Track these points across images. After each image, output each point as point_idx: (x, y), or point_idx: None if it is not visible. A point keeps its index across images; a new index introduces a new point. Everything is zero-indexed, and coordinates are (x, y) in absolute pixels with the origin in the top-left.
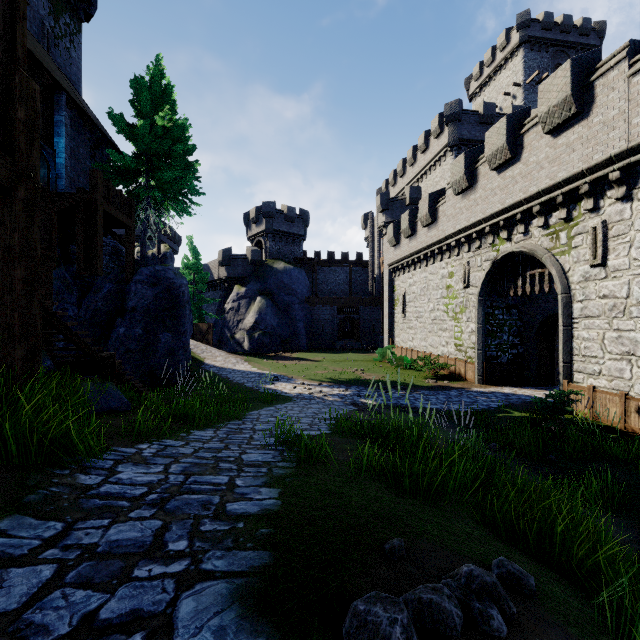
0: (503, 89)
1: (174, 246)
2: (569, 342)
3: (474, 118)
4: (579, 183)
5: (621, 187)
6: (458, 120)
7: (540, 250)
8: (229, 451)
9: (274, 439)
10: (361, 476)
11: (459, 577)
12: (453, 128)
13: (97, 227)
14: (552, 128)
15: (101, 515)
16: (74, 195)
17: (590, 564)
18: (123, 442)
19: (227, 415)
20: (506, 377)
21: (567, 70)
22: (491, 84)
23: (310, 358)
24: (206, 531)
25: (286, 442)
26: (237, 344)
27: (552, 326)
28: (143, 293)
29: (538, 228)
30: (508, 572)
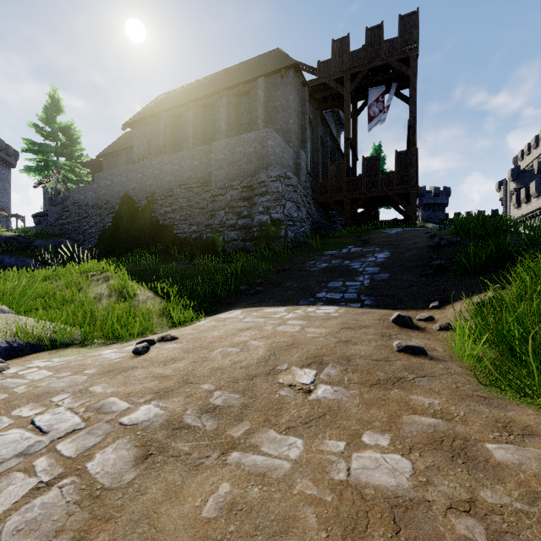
0: None
1: None
2: None
3: None
4: None
5: None
6: None
7: None
8: None
9: None
10: None
11: None
12: None
13: None
14: None
15: None
16: None
17: None
18: None
19: None
20: None
21: None
22: None
23: None
24: None
25: None
26: None
27: None
28: None
29: None
30: None
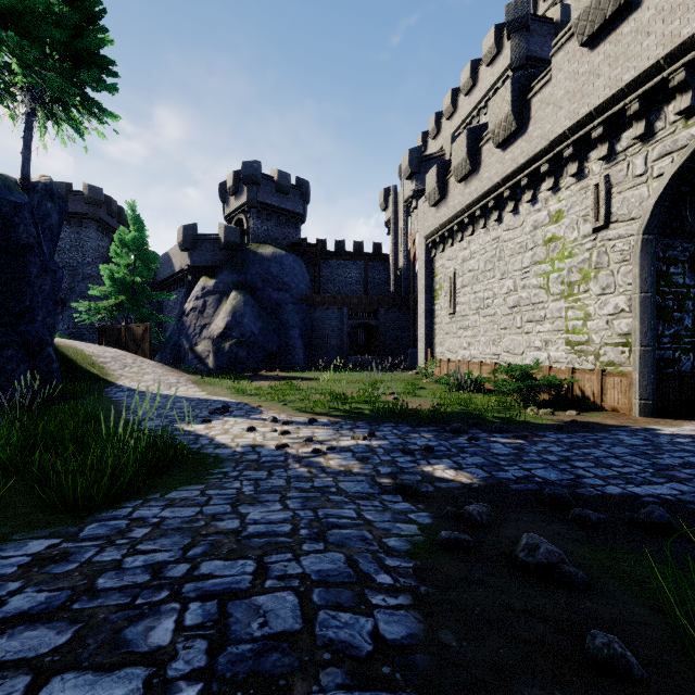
0: None
1: None
2: None
3: (547, 28)
4: None
5: None
6: (526, 28)
7: None
8: None
9: None
10: None
11: None
12: (518, 40)
13: None
14: None
15: None
16: None
17: None
18: None
19: None
20: (691, 402)
21: None
22: None
23: (305, 378)
24: None
25: None
26: (198, 360)
27: None
28: None
29: None
30: None
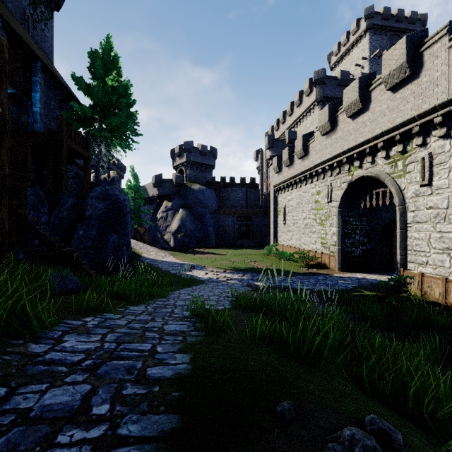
0: (354, 62)
1: (121, 173)
2: (404, 241)
3: (334, 82)
4: (412, 126)
5: (443, 128)
6: (323, 83)
7: (383, 174)
8: (154, 322)
9: (189, 312)
10: (255, 343)
11: (342, 440)
12: (319, 89)
13: (62, 157)
14: (392, 86)
15: (41, 380)
16: (45, 134)
17: (437, 414)
18: (73, 316)
19: (156, 294)
20: (358, 266)
21: (403, 44)
22: (346, 58)
23: (217, 253)
24: (127, 395)
25: (198, 315)
26: (165, 243)
27: (391, 229)
28: (97, 205)
29: (381, 159)
30: (379, 429)
